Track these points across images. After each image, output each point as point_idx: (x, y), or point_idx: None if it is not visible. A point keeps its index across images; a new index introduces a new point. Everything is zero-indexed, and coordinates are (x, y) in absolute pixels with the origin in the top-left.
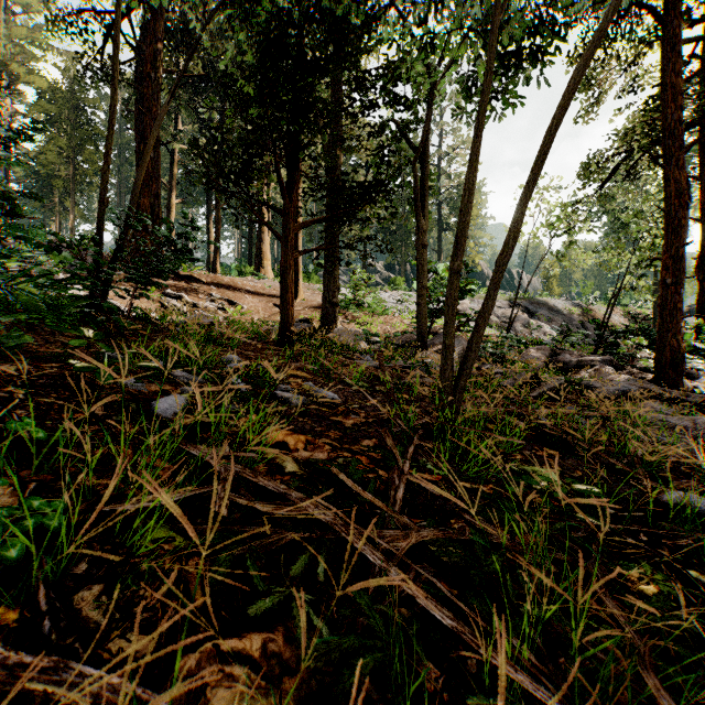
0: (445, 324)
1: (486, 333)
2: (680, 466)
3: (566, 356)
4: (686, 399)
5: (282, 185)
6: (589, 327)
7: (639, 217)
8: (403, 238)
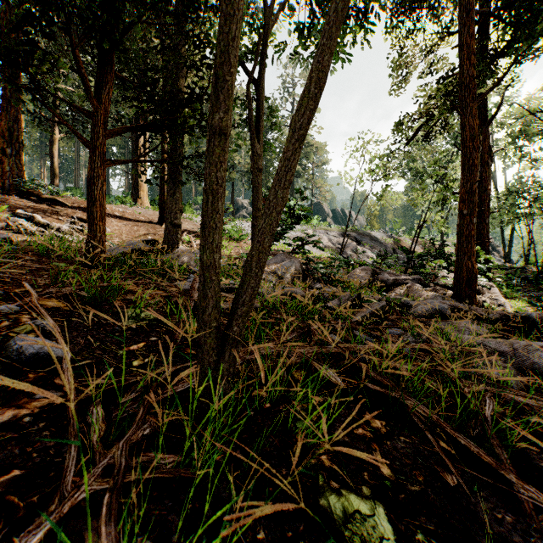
0: (203, 227)
1: (324, 256)
2: (529, 421)
3: (385, 275)
4: (489, 316)
5: (83, 79)
6: (399, 253)
7: (437, 165)
8: (264, 181)
